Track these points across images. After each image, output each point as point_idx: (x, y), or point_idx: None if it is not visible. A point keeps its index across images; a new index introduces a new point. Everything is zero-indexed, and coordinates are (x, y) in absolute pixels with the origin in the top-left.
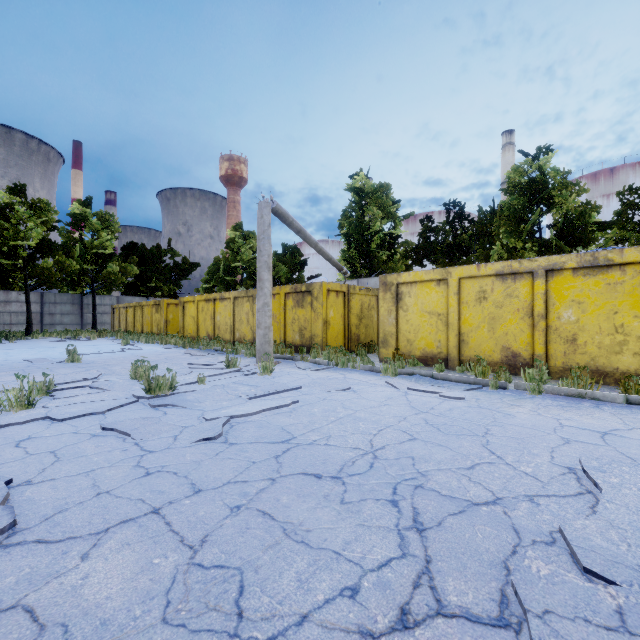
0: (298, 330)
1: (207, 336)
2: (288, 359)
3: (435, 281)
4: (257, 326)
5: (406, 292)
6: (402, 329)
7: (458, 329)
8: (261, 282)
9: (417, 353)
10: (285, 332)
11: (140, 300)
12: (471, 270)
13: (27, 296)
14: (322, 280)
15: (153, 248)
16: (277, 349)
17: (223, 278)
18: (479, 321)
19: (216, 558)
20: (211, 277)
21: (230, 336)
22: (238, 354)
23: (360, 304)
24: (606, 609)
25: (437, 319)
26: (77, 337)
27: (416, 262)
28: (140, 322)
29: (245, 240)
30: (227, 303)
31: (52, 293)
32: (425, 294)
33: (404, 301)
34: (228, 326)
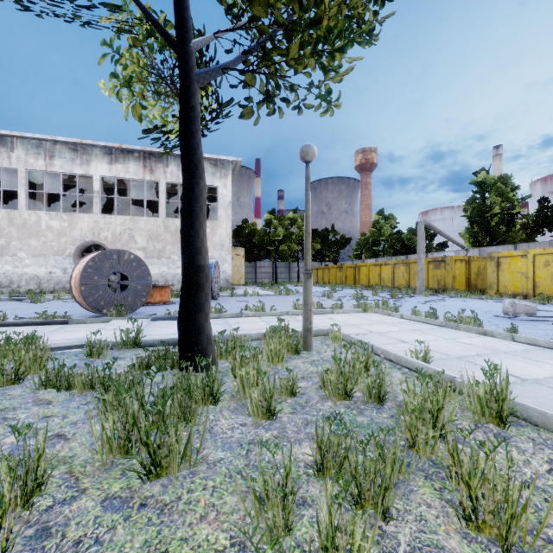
0: (436, 281)
1: (375, 285)
2: (432, 295)
3: (520, 256)
4: (417, 278)
5: (503, 261)
6: (500, 280)
7: (533, 280)
8: (420, 259)
9: (509, 292)
10: (428, 282)
11: (317, 264)
12: (540, 251)
13: (276, 264)
14: (451, 253)
15: (324, 231)
16: (425, 290)
17: (371, 248)
18: (545, 276)
19: (438, 309)
20: (362, 248)
21: (391, 285)
22: (402, 293)
23: (477, 266)
24: (499, 311)
25: (521, 275)
26: (298, 285)
27: (534, 232)
28: (327, 277)
29: (386, 221)
30: (389, 267)
31: (277, 262)
32: (514, 262)
33: (502, 266)
34: (390, 279)
